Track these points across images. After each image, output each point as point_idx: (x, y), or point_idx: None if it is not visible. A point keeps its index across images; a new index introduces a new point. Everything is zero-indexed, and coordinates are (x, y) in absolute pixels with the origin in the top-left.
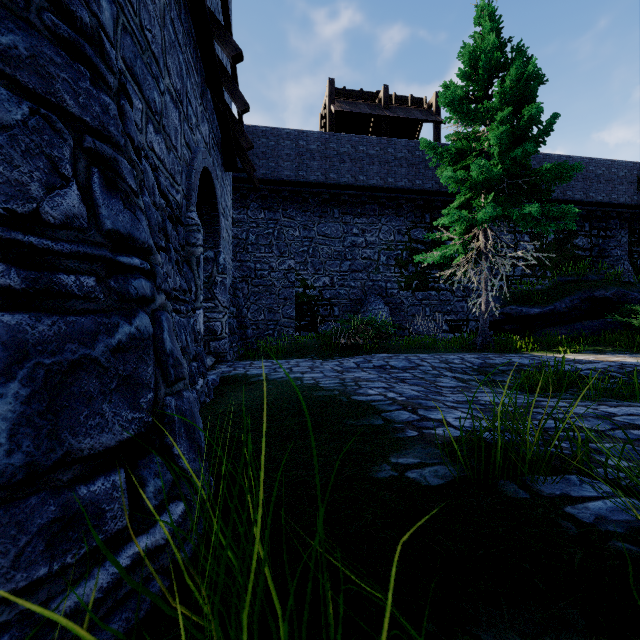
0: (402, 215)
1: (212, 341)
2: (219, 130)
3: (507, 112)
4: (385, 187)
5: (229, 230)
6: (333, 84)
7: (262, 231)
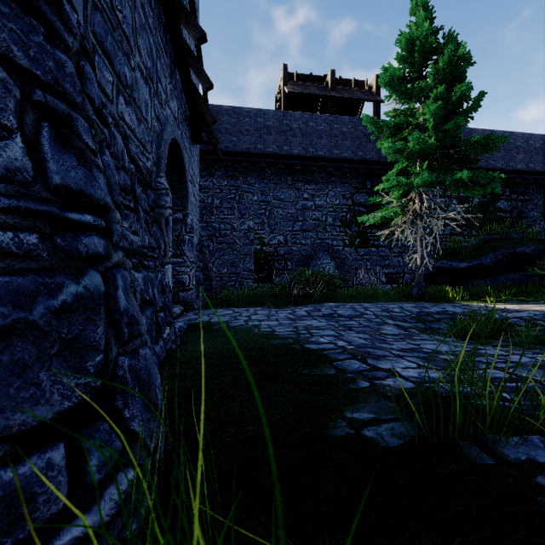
0: (346, 182)
1: (181, 292)
2: (187, 107)
3: (441, 89)
4: (332, 158)
5: (196, 195)
6: (286, 69)
7: (225, 196)
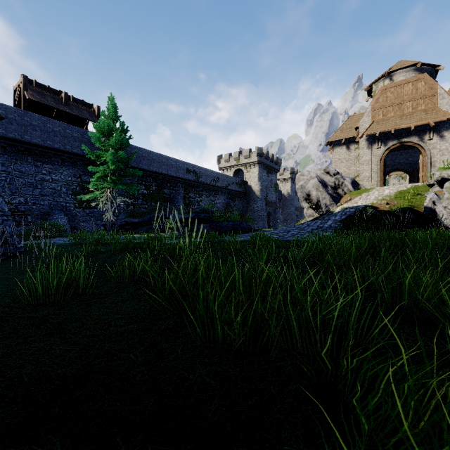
0: (76, 167)
1: None
2: None
3: (113, 151)
4: (65, 151)
5: None
6: (27, 79)
7: None
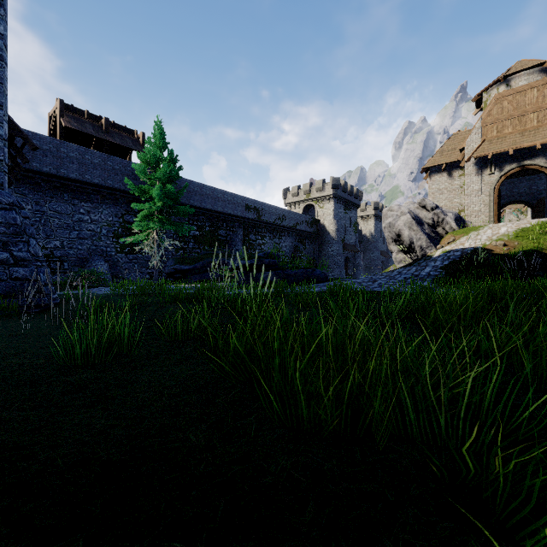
0: (118, 205)
1: None
2: None
3: (160, 185)
4: (106, 186)
5: None
6: (63, 104)
7: None
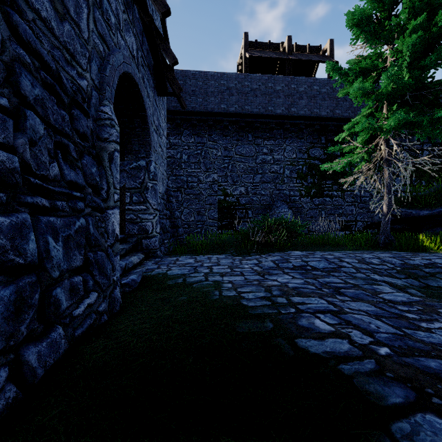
0: (302, 137)
1: (144, 239)
2: (151, 56)
3: (419, 20)
4: (289, 115)
5: (163, 147)
6: (247, 36)
7: (192, 152)
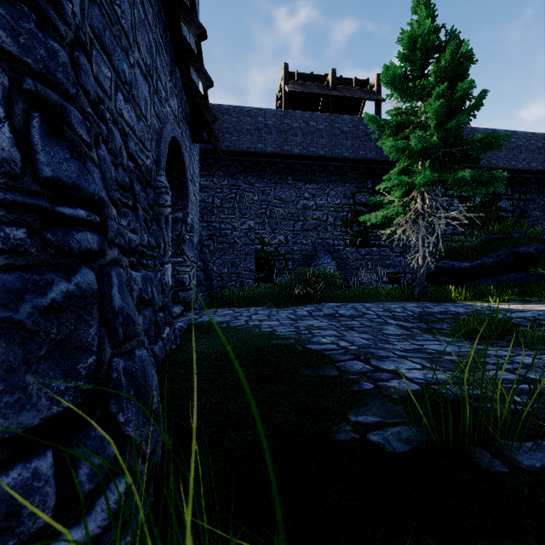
0: (347, 181)
1: (181, 291)
2: (187, 106)
3: (443, 87)
4: (332, 157)
5: (197, 194)
6: (287, 68)
7: (226, 196)
